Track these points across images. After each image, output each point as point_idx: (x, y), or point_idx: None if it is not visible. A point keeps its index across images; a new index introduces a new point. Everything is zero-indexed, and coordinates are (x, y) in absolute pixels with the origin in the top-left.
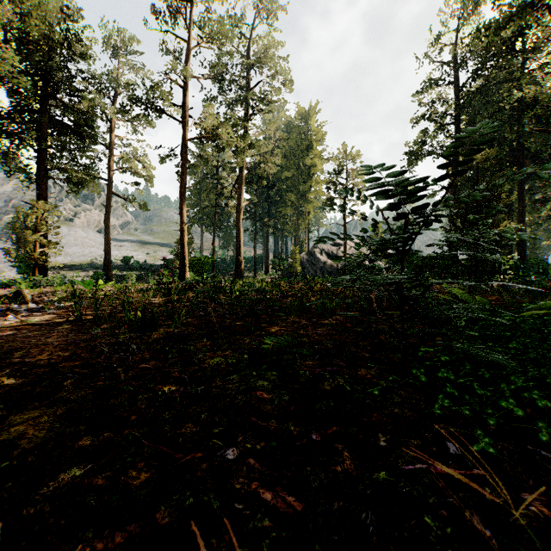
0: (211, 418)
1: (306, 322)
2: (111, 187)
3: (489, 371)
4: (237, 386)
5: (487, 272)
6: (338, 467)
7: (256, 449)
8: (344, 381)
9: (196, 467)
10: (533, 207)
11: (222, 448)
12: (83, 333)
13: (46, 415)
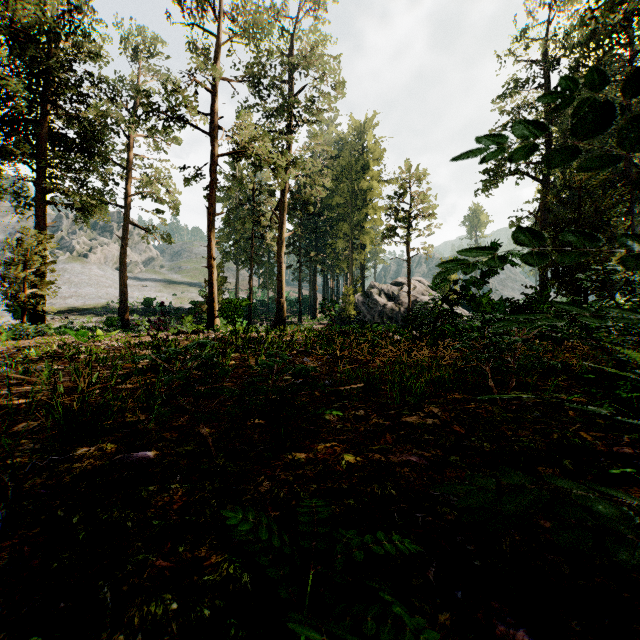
0: None
1: (378, 419)
2: (128, 215)
3: None
4: None
5: None
6: None
7: None
8: None
9: None
10: None
11: None
12: None
13: None
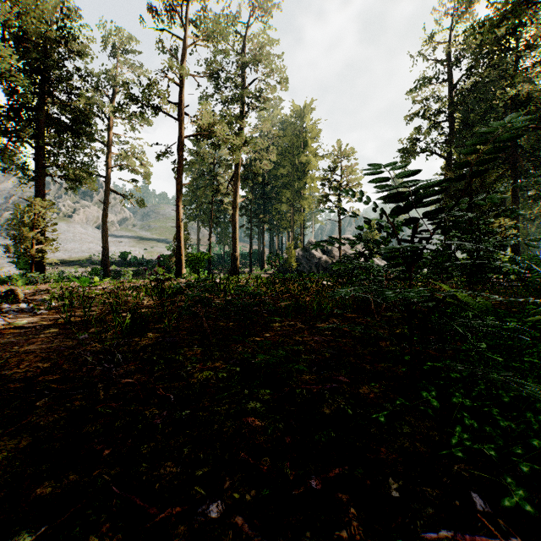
0: (195, 454)
1: (301, 325)
2: (109, 184)
3: (508, 394)
4: (226, 409)
5: (488, 272)
6: (344, 532)
7: (246, 501)
8: (345, 403)
9: (172, 528)
10: (526, 204)
11: (205, 500)
12: (69, 338)
13: (6, 450)
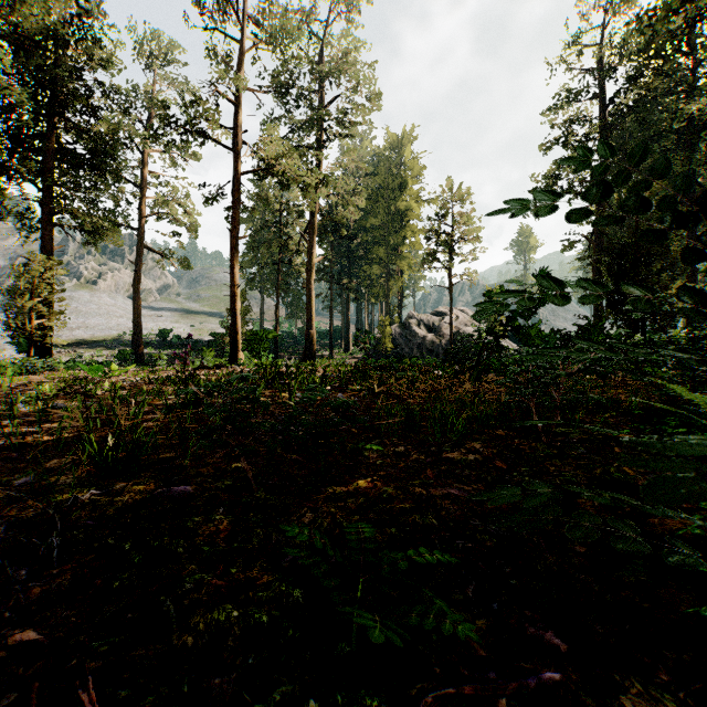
0: None
1: (419, 456)
2: (142, 238)
3: None
4: None
5: None
6: None
7: None
8: None
9: None
10: None
11: None
12: None
13: None
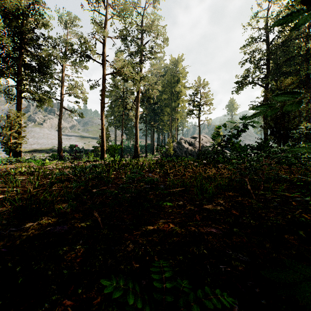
0: None
1: (191, 207)
2: (62, 104)
3: None
4: None
5: None
6: None
7: None
8: None
9: None
10: None
11: None
12: None
13: None
